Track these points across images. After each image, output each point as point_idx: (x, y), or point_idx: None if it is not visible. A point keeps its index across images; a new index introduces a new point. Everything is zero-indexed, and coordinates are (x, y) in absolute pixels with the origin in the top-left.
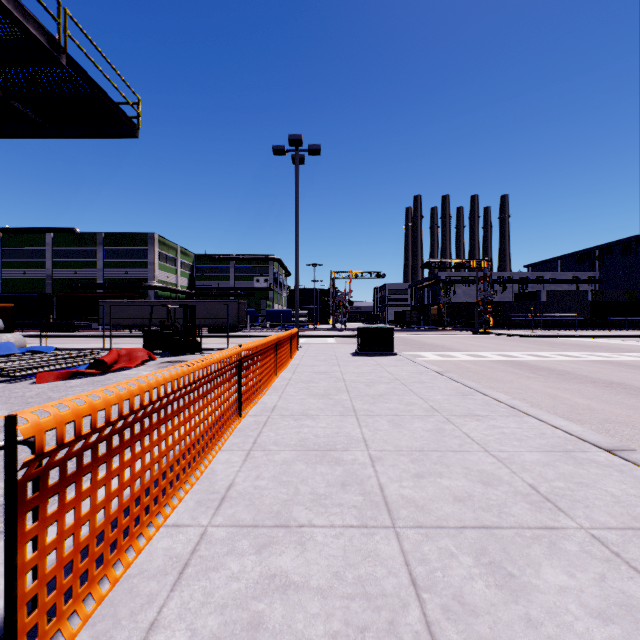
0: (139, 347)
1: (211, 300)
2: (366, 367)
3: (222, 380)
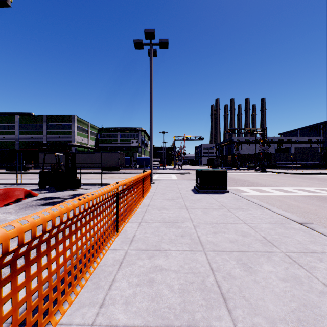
0: None
1: (103, 152)
2: (214, 211)
3: None
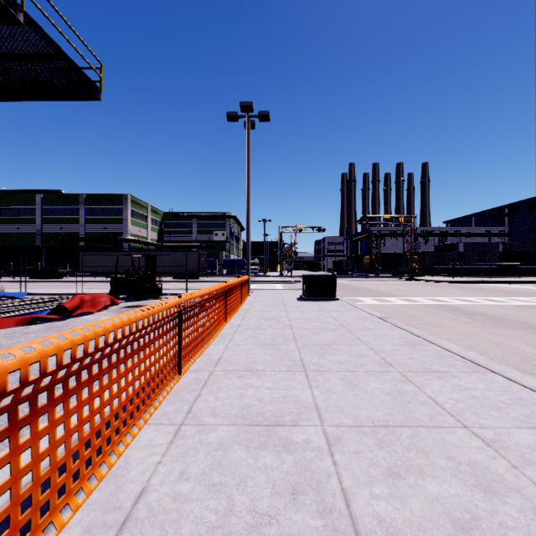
0: (108, 292)
1: (175, 251)
2: (311, 312)
3: (152, 338)
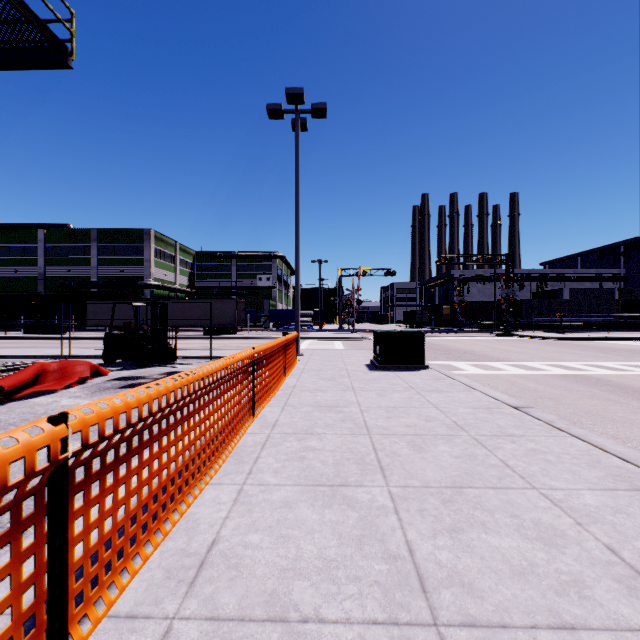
0: None
1: (207, 299)
2: (395, 394)
3: None
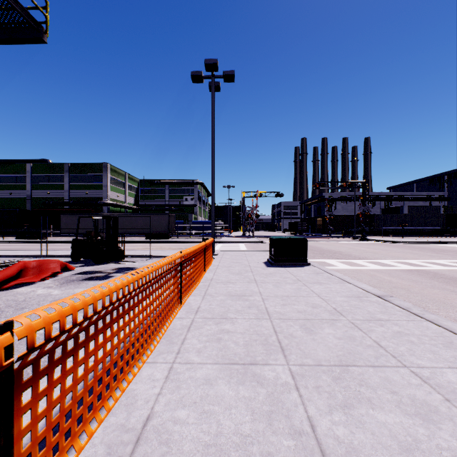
0: None
1: (147, 213)
2: (287, 285)
3: None
